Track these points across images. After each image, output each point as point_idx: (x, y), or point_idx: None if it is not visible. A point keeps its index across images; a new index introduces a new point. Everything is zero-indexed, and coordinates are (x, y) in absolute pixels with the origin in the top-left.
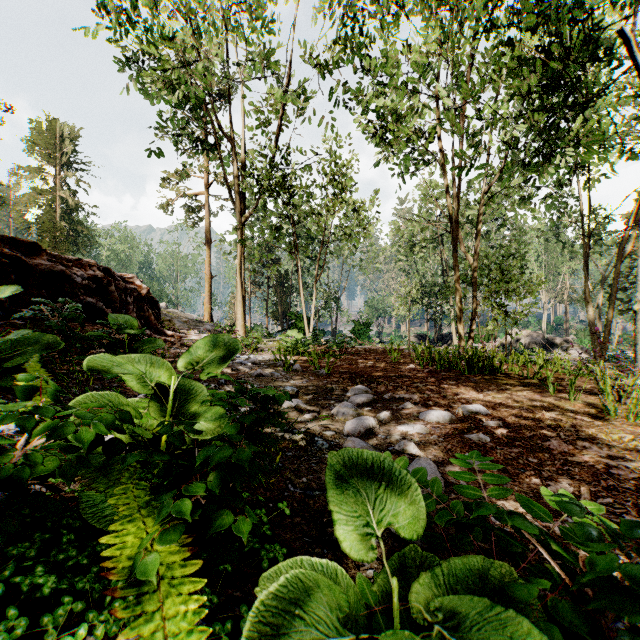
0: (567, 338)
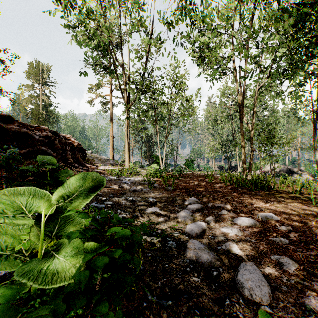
0: (300, 168)
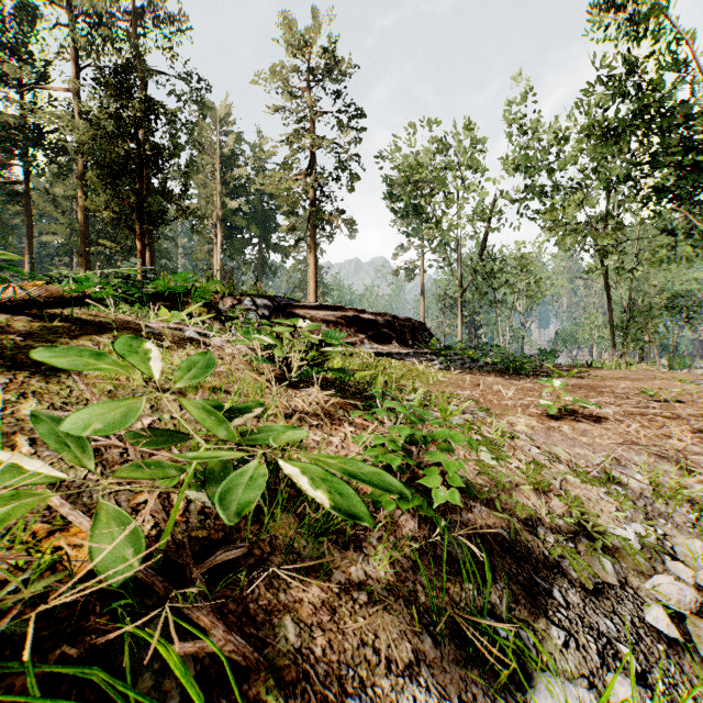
0: None
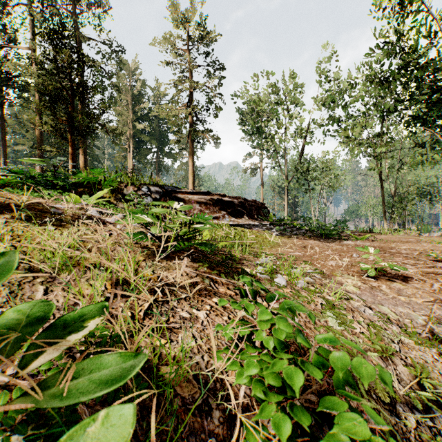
0: None
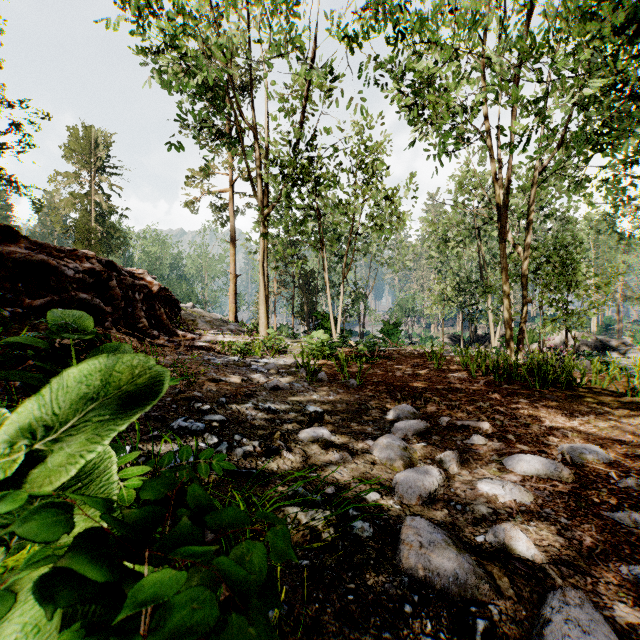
0: (624, 340)
